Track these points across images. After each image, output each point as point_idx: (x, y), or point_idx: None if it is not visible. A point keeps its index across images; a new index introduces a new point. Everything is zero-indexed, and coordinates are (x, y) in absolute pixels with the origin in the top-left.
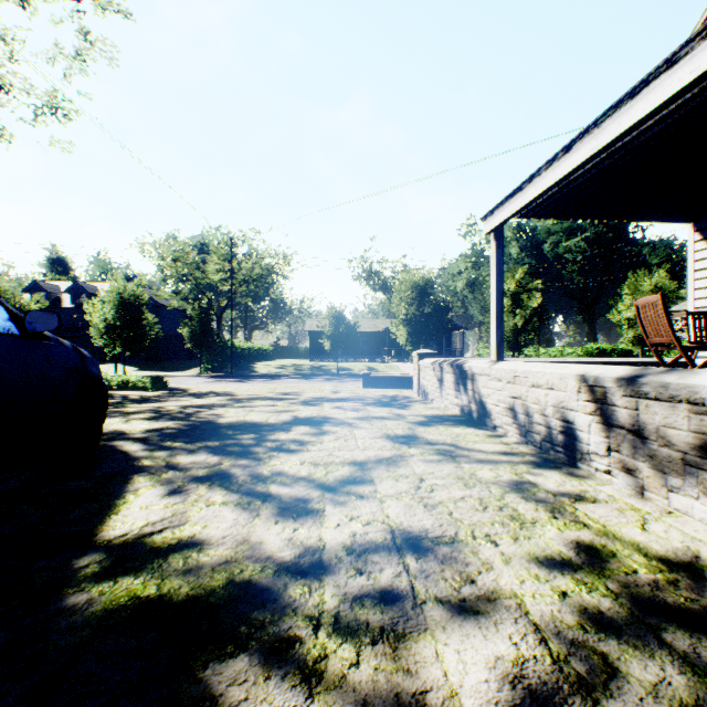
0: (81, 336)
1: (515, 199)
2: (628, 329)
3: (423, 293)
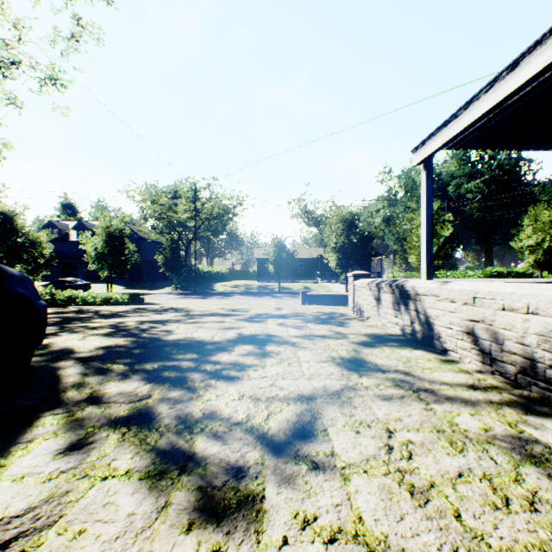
0: (83, 262)
1: (448, 127)
2: (528, 255)
3: (351, 225)
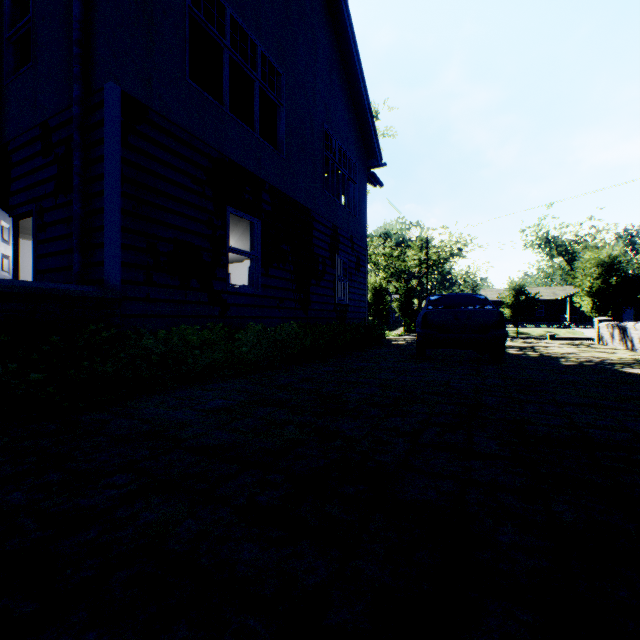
0: None
1: None
2: None
3: (609, 268)
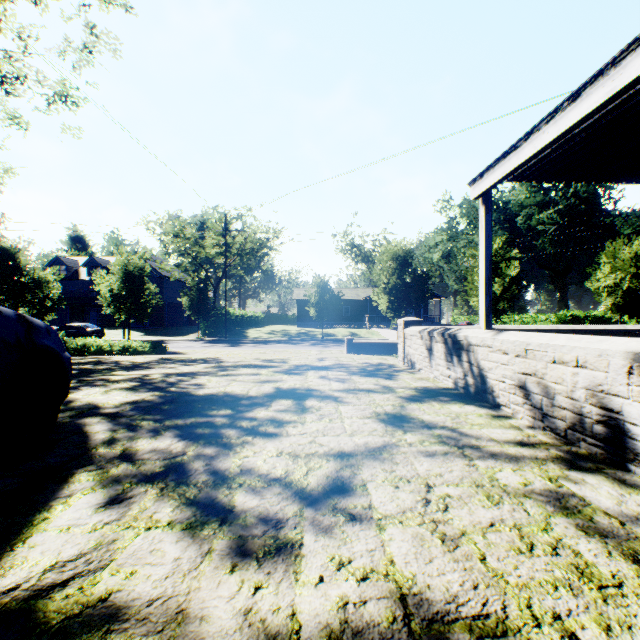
0: (95, 305)
1: (508, 159)
2: (606, 297)
3: (404, 263)
